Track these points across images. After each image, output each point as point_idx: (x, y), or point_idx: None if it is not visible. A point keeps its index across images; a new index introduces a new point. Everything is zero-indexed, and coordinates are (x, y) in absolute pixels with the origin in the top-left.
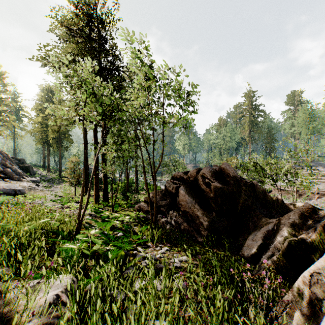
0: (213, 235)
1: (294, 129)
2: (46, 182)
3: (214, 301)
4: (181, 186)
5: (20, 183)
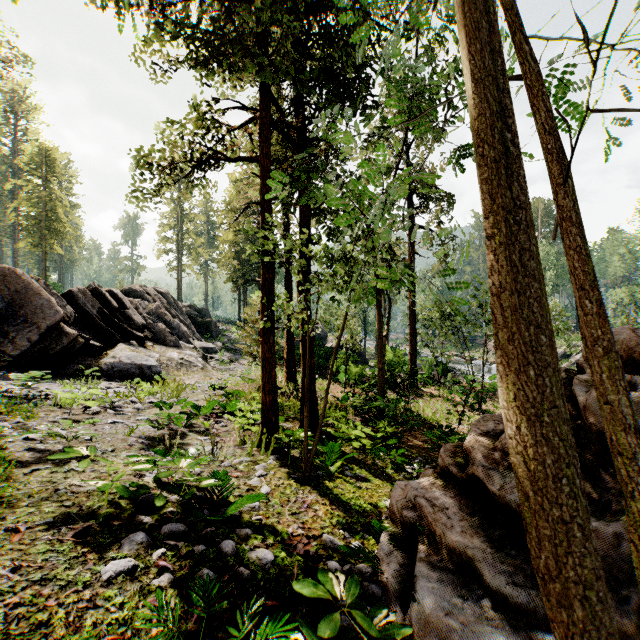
0: None
1: None
2: (229, 351)
3: None
4: None
5: (172, 351)
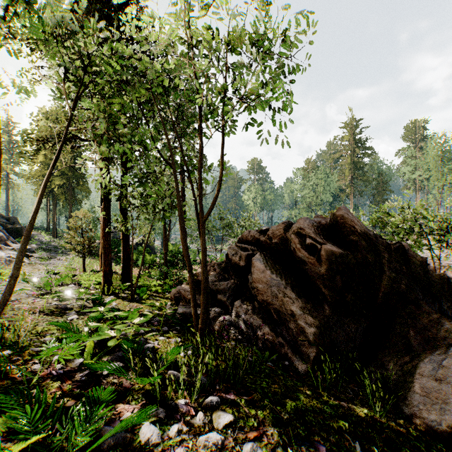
0: (328, 357)
1: (418, 173)
2: (46, 251)
3: None
4: (255, 254)
5: None
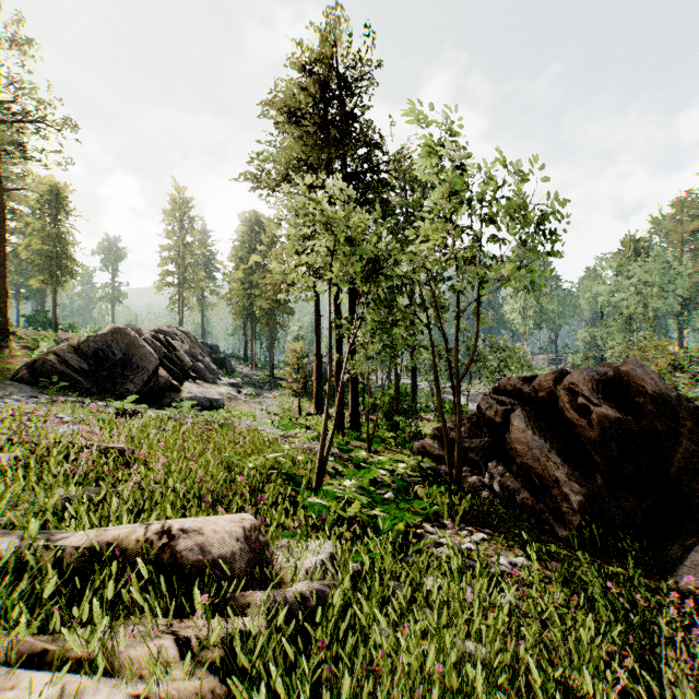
0: (596, 528)
1: None
2: (251, 386)
3: (580, 642)
4: (515, 410)
5: (215, 387)
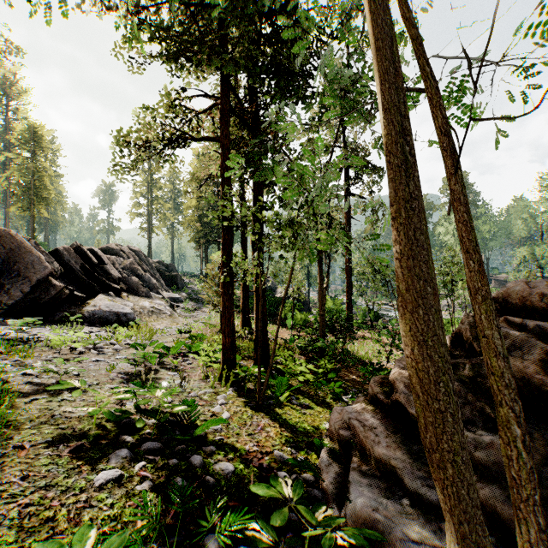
0: None
1: None
2: (193, 301)
3: None
4: None
5: (144, 300)
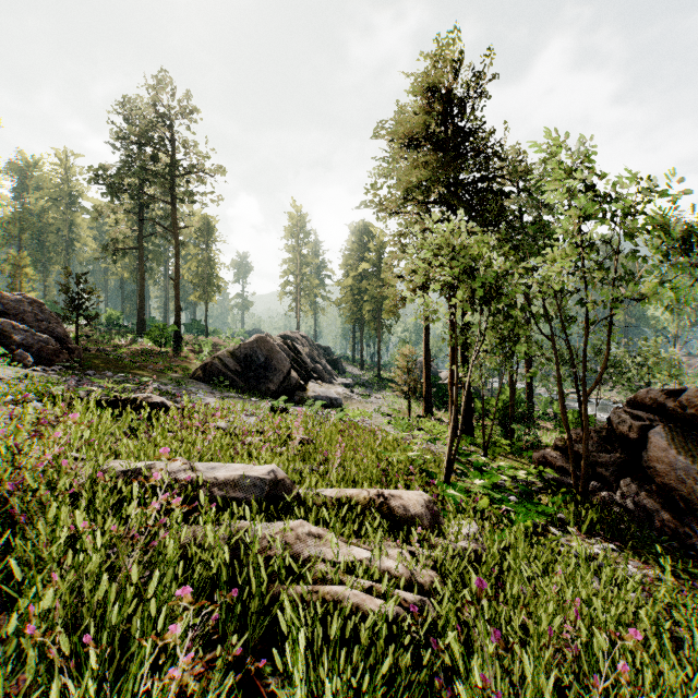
0: None
1: None
2: (361, 386)
3: None
4: (654, 426)
5: (332, 387)
